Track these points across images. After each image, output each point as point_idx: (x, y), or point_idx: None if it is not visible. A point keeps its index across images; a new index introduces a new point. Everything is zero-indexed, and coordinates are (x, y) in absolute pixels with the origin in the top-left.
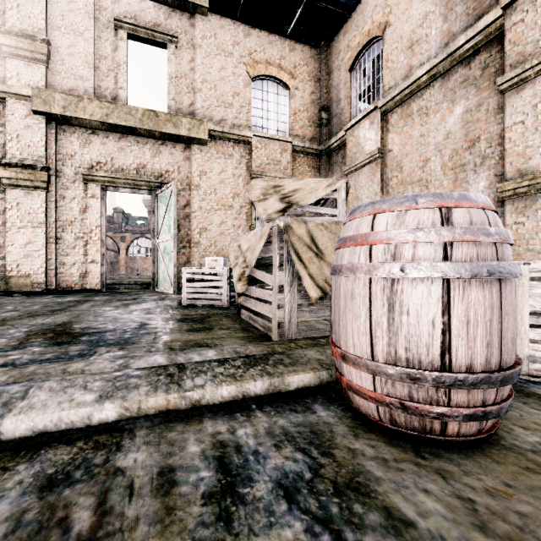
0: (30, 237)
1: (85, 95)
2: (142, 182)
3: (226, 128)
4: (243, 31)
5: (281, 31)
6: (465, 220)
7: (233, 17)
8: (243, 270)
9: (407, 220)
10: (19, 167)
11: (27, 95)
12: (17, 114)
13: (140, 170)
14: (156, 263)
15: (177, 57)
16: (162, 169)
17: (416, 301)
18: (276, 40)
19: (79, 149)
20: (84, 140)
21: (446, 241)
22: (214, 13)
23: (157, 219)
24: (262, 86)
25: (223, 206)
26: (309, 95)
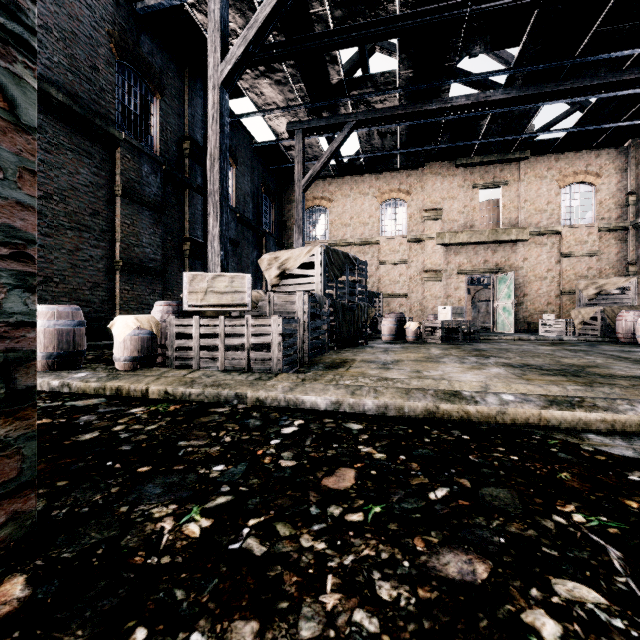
0: (434, 304)
1: (457, 229)
2: (487, 270)
3: (542, 228)
4: (555, 159)
5: (587, 146)
6: (637, 314)
7: (546, 151)
8: (581, 320)
9: (628, 314)
10: (430, 272)
11: (434, 237)
12: (429, 247)
13: (485, 263)
14: (496, 316)
15: (507, 191)
16: (498, 261)
17: (628, 324)
18: (583, 154)
19: (454, 257)
20: (456, 252)
21: (633, 317)
22: (532, 154)
23: (496, 290)
24: (570, 190)
25: (539, 278)
26: (615, 185)
